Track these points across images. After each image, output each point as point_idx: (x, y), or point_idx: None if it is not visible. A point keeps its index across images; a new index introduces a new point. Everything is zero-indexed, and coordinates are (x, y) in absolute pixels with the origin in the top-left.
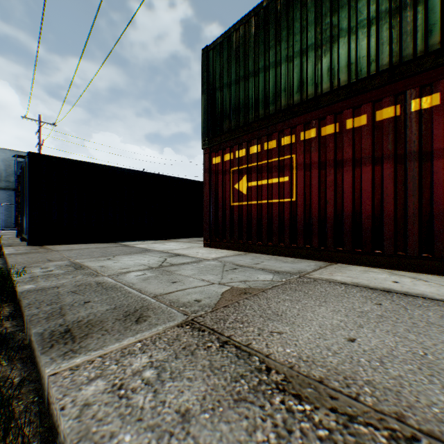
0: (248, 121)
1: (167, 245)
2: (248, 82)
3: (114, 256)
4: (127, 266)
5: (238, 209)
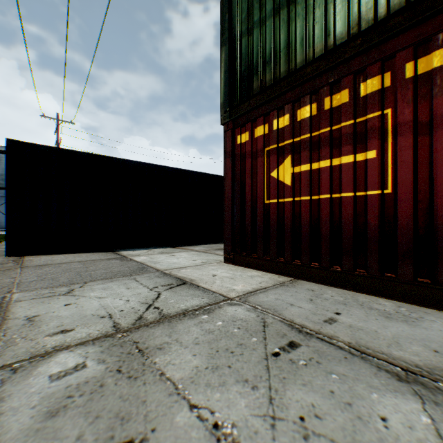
0: (295, 68)
1: (175, 258)
2: (293, 7)
3: (85, 283)
4: (77, 318)
5: (276, 210)
